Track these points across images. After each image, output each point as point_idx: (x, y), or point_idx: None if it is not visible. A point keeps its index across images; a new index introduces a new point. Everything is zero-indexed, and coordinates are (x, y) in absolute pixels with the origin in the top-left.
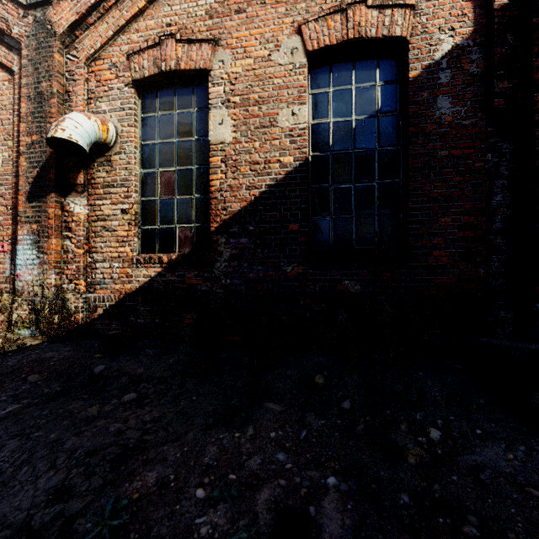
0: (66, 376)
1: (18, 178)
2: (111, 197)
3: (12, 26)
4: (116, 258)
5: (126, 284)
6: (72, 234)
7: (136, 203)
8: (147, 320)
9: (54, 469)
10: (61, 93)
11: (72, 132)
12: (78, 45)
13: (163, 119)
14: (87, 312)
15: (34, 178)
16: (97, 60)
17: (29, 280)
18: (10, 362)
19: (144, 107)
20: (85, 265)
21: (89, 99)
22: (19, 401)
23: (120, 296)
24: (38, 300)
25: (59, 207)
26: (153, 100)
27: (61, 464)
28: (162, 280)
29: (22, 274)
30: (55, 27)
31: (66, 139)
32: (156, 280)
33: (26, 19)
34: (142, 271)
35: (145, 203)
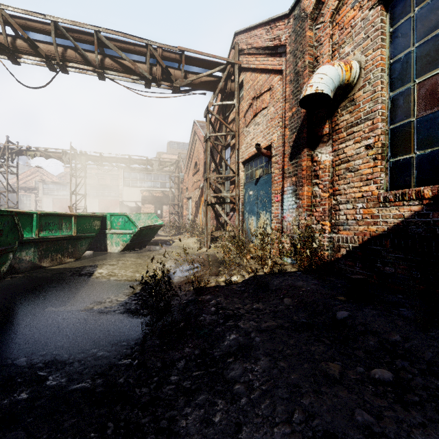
0: (311, 309)
1: (284, 145)
2: (354, 136)
3: (281, 37)
4: (359, 199)
5: (371, 225)
6: (319, 180)
7: (383, 134)
8: (399, 270)
9: (290, 425)
10: (311, 63)
11: (317, 85)
12: (324, 10)
13: (423, 12)
14: (331, 250)
15: (293, 142)
16: (340, 9)
17: (290, 221)
18: (275, 282)
19: (393, 18)
20: (329, 207)
21: (333, 52)
22: (275, 318)
23: (363, 238)
24: (295, 236)
25: (309, 159)
26: (406, 0)
27: (297, 423)
28: (422, 222)
29: (286, 216)
30: (306, 10)
31: (314, 97)
32: (411, 222)
33: (289, 24)
34: (391, 211)
35: (394, 130)
